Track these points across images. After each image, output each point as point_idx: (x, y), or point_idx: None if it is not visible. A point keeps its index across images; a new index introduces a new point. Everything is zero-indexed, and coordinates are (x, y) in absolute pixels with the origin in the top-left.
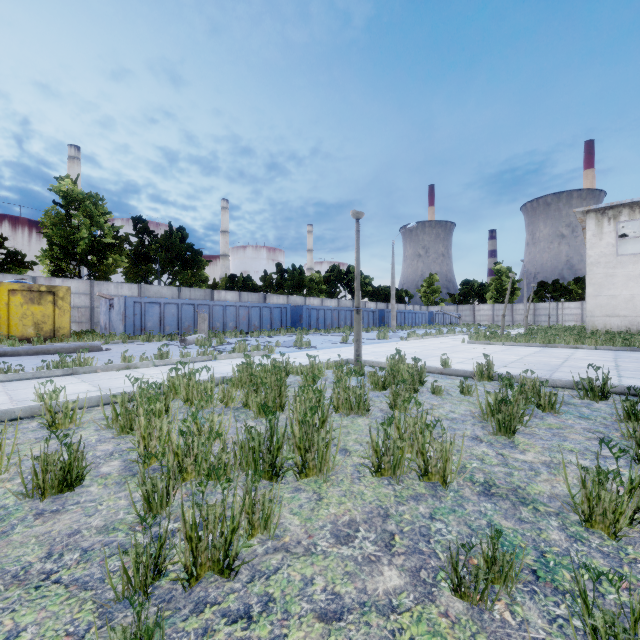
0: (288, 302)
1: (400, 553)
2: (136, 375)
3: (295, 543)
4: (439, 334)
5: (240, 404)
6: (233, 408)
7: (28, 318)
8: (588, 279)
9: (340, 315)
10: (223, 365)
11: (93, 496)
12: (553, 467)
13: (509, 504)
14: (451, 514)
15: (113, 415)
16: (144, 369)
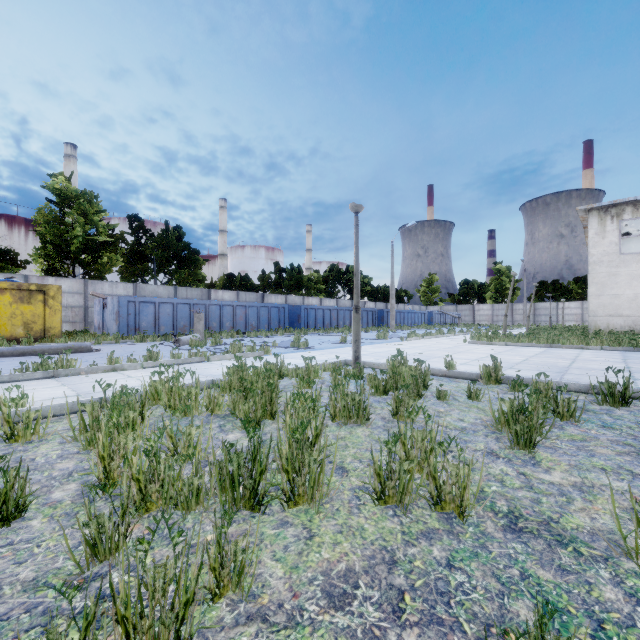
0: (286, 302)
1: (412, 623)
2: (121, 378)
3: (275, 607)
4: (439, 334)
5: (228, 411)
6: (219, 416)
7: (17, 318)
8: (591, 278)
9: (339, 315)
10: (215, 367)
11: (32, 533)
12: (587, 491)
13: (543, 544)
14: (473, 560)
15: (81, 426)
16: (131, 371)
